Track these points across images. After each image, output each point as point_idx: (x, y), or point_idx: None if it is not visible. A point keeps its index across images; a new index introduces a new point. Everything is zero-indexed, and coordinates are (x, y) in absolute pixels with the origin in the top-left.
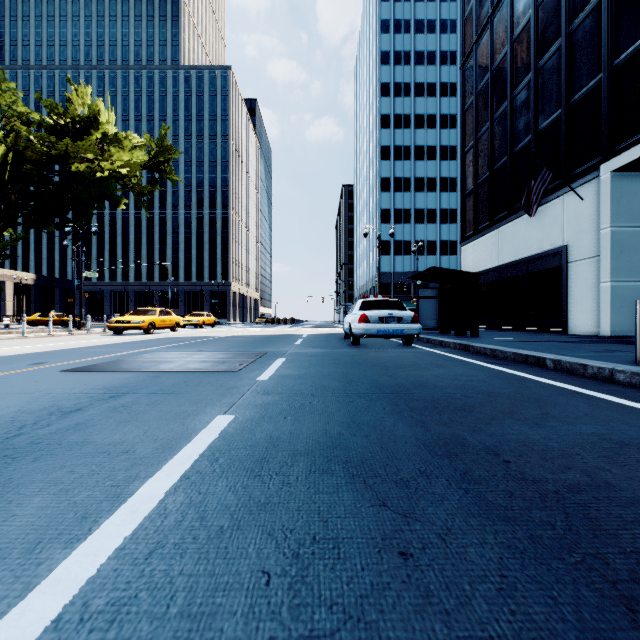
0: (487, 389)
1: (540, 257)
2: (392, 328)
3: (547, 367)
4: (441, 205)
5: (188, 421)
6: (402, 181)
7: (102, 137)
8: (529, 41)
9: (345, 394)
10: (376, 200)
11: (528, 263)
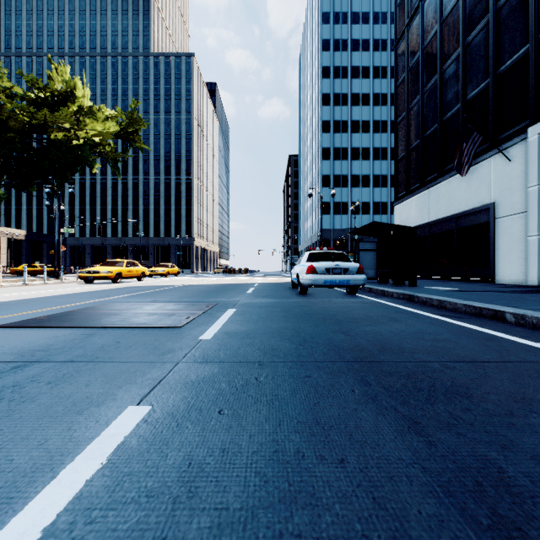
0: (464, 354)
1: (468, 214)
2: (338, 279)
3: (507, 321)
4: (374, 171)
5: (81, 419)
6: (340, 151)
7: (78, 109)
8: (457, 20)
9: (299, 363)
10: (318, 167)
11: (457, 219)
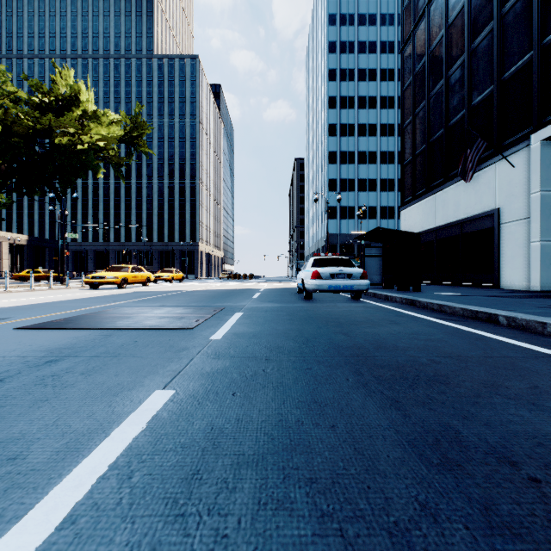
0: (452, 351)
1: (473, 219)
2: (342, 284)
3: (500, 324)
4: (381, 175)
5: (117, 399)
6: (347, 154)
7: (82, 113)
8: (463, 25)
9: (302, 358)
10: (324, 171)
11: (462, 225)
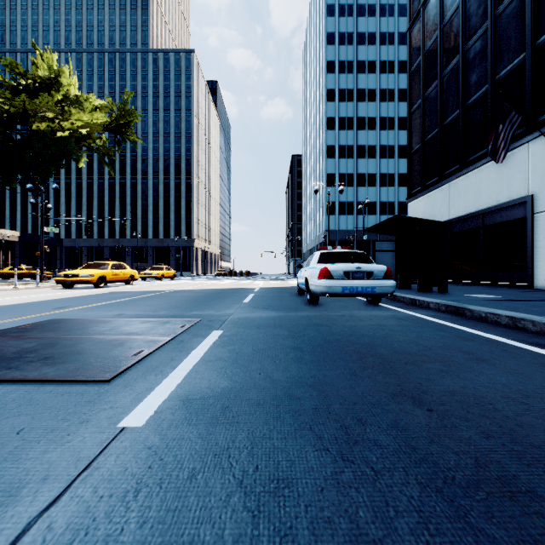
0: None
1: (499, 209)
2: (361, 285)
3: None
4: (380, 170)
5: None
6: (346, 149)
7: (62, 97)
8: None
9: None
10: (322, 166)
11: (484, 216)
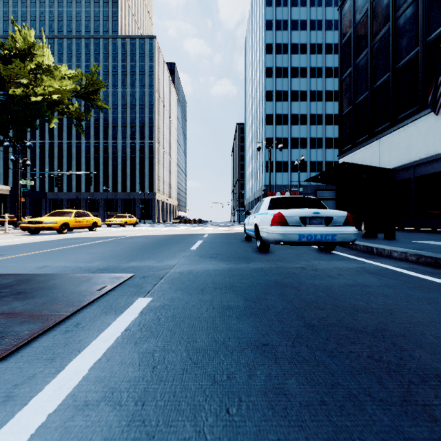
0: None
1: (430, 160)
2: (320, 232)
3: None
4: (311, 135)
5: None
6: (281, 117)
7: (36, 66)
8: None
9: None
10: (262, 131)
11: (415, 167)
